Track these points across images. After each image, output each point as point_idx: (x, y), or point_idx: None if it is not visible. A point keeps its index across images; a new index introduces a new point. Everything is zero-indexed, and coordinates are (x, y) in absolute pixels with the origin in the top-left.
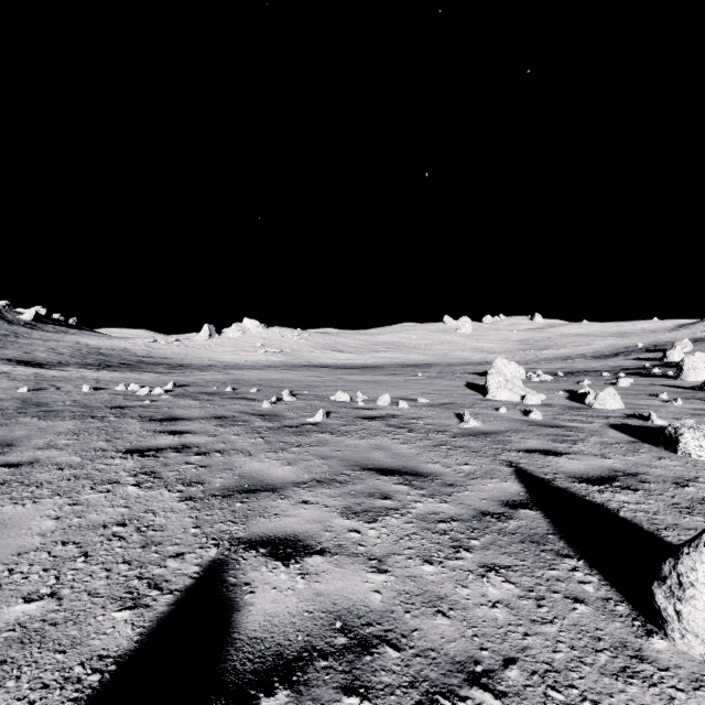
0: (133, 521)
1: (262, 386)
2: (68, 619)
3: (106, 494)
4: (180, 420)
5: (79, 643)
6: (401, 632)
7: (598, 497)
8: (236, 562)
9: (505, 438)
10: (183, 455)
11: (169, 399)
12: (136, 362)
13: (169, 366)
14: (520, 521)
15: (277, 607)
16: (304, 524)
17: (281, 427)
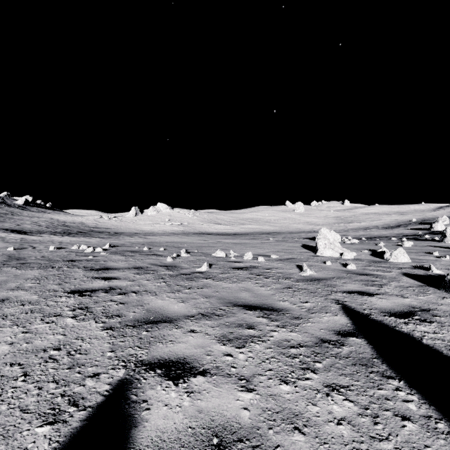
0: (66, 346)
1: (168, 246)
2: None
3: (50, 324)
4: (110, 269)
5: None
6: (266, 449)
7: (405, 328)
8: (138, 381)
9: (332, 283)
10: (109, 295)
11: (105, 255)
12: (88, 231)
13: (109, 233)
14: (350, 347)
15: (166, 423)
16: (191, 349)
17: (178, 275)
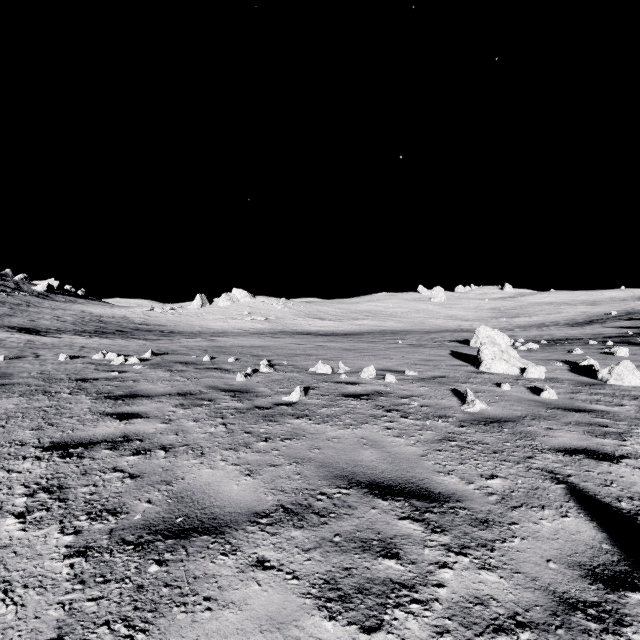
0: None
1: (242, 354)
2: None
3: None
4: (138, 397)
5: None
6: None
7: None
8: None
9: (526, 429)
10: (116, 454)
11: (140, 369)
12: (131, 329)
13: (160, 333)
14: None
15: None
16: (251, 635)
17: (250, 409)
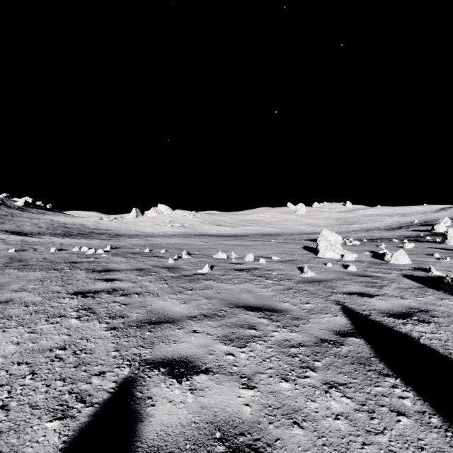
0: (71, 346)
1: (169, 248)
2: (11, 428)
3: (55, 324)
4: (112, 271)
5: (16, 451)
6: (266, 442)
7: (403, 328)
8: (142, 379)
9: (332, 284)
10: (112, 296)
11: (106, 257)
12: (88, 233)
13: (109, 235)
14: (349, 347)
15: (171, 418)
16: (194, 349)
17: (180, 276)
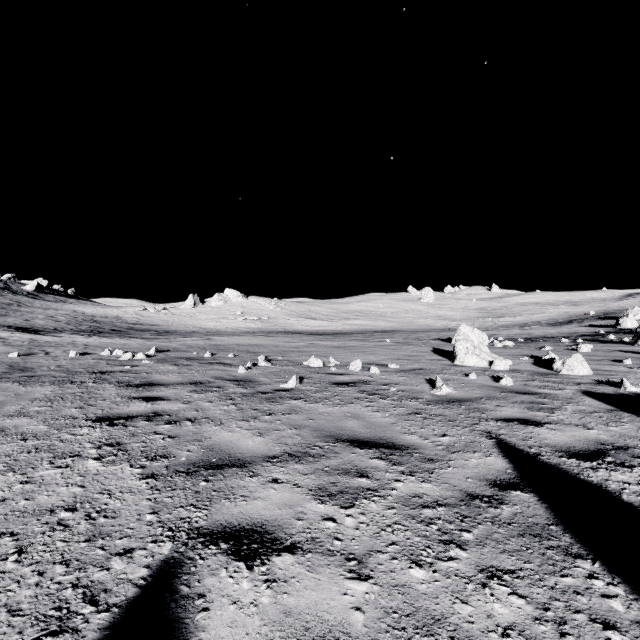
0: (85, 505)
1: (240, 351)
2: None
3: (63, 469)
4: (156, 385)
5: None
6: None
7: (593, 475)
8: (191, 562)
9: (479, 406)
10: (153, 424)
11: (149, 364)
12: (125, 329)
13: (155, 332)
14: (514, 507)
15: (234, 634)
16: (273, 510)
17: (254, 394)
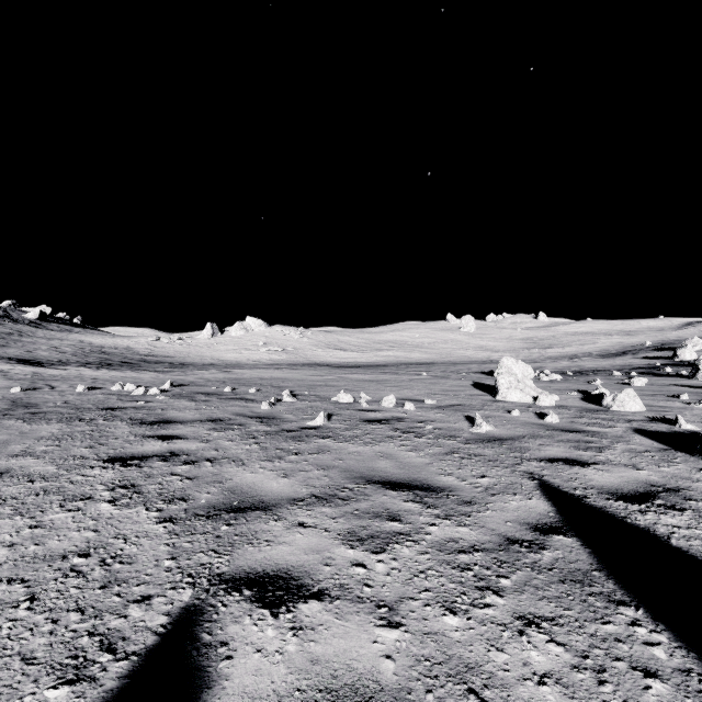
0: (99, 550)
1: (262, 385)
2: None
3: (75, 513)
4: (172, 423)
5: None
6: None
7: (641, 519)
8: (213, 610)
9: (522, 445)
10: (169, 464)
11: (164, 399)
12: (137, 361)
13: (170, 364)
14: (555, 552)
15: (259, 682)
16: (299, 555)
17: (279, 432)
